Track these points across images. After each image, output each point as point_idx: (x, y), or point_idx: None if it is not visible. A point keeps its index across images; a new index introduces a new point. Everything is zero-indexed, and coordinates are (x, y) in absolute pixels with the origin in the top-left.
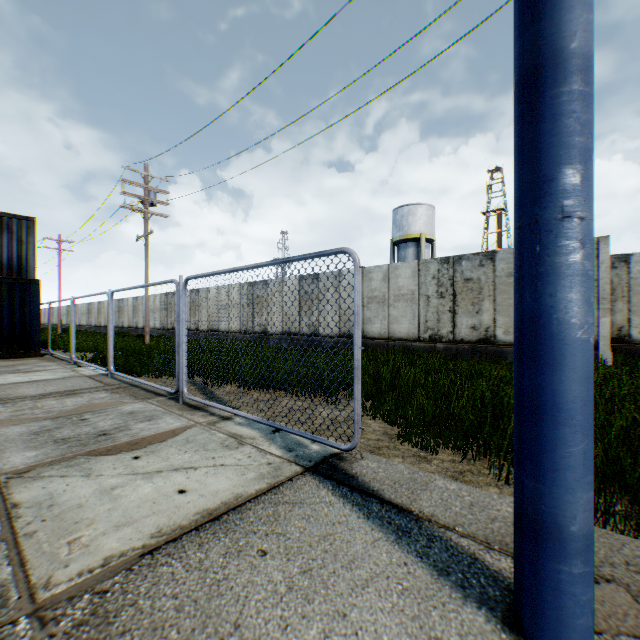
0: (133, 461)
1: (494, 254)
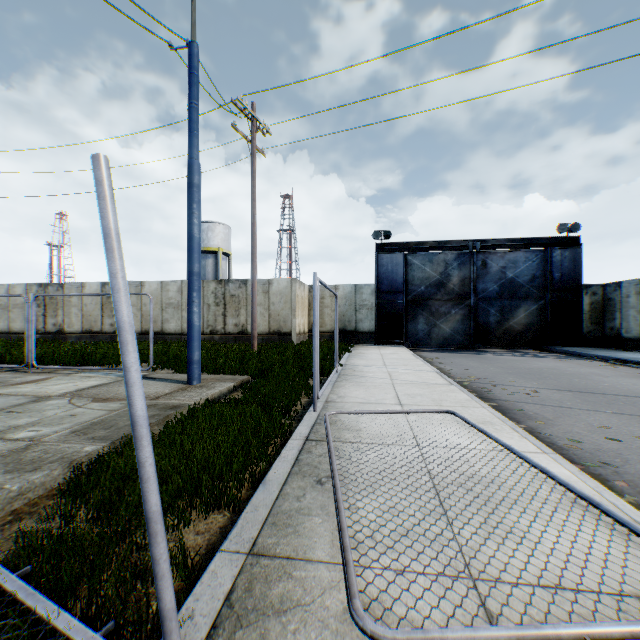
0: (39, 384)
1: (247, 281)
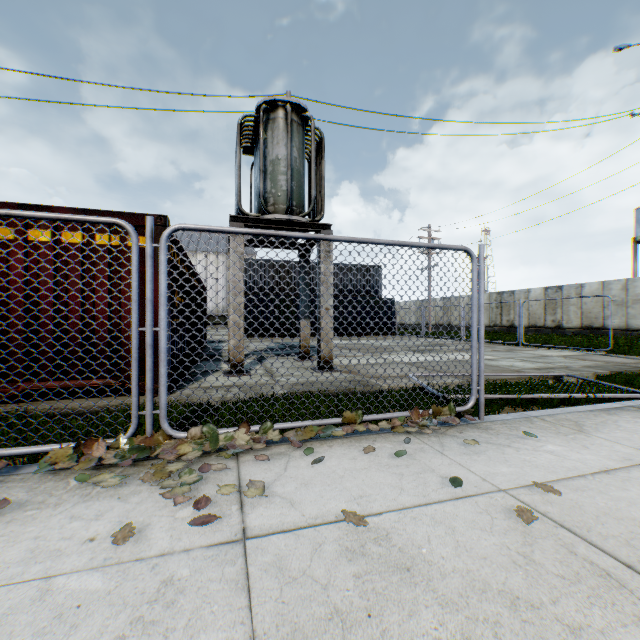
0: (533, 351)
1: None
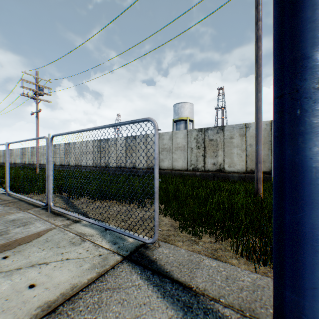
0: (2, 260)
1: (224, 127)
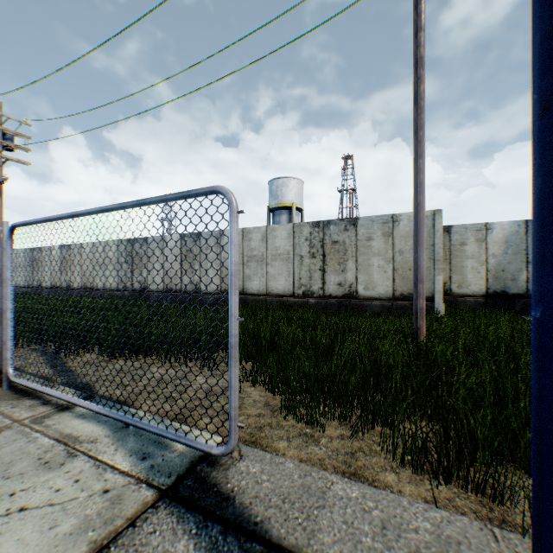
0: None
1: (356, 220)
